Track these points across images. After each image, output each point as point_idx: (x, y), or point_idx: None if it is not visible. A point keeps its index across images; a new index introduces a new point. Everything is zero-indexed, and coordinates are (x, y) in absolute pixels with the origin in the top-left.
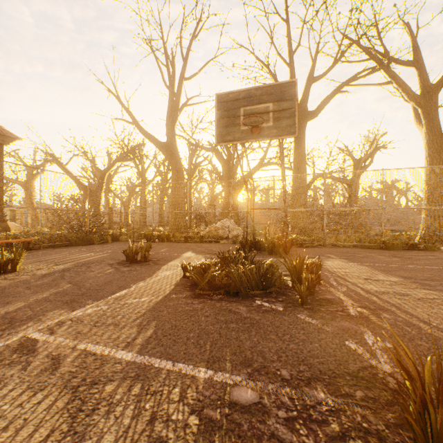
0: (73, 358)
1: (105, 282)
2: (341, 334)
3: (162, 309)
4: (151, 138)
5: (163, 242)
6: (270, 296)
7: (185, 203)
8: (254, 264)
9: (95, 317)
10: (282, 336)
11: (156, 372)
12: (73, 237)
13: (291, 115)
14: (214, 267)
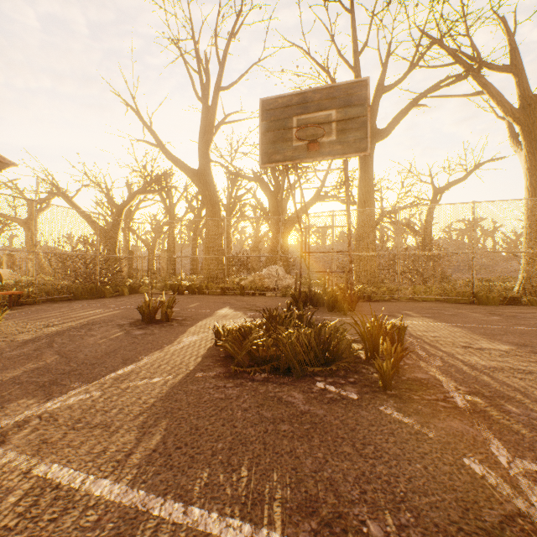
0: (19, 495)
1: (107, 351)
2: (453, 444)
3: (180, 396)
4: (180, 164)
5: (194, 295)
6: (337, 375)
7: (223, 246)
8: (312, 327)
9: (77, 411)
10: (361, 447)
11: (154, 528)
12: (78, 289)
13: (361, 126)
14: (257, 331)
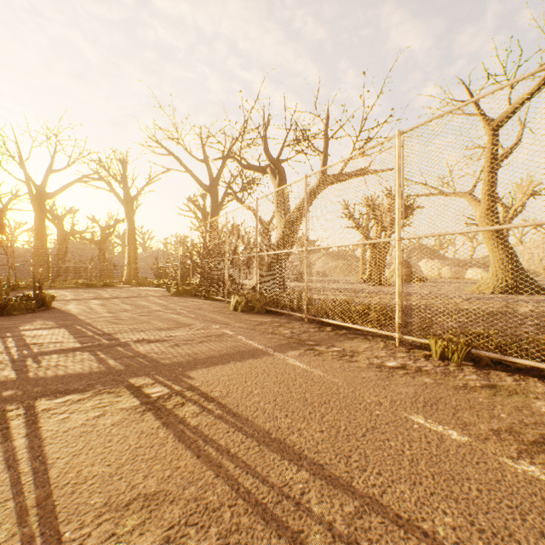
0: None
1: None
2: None
3: None
4: None
5: None
6: None
7: None
8: None
9: None
10: None
11: None
12: None
13: (3, 225)
14: None
